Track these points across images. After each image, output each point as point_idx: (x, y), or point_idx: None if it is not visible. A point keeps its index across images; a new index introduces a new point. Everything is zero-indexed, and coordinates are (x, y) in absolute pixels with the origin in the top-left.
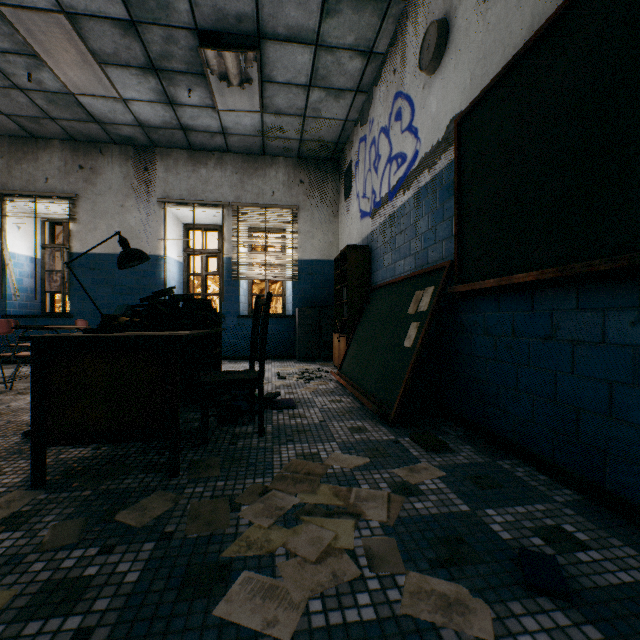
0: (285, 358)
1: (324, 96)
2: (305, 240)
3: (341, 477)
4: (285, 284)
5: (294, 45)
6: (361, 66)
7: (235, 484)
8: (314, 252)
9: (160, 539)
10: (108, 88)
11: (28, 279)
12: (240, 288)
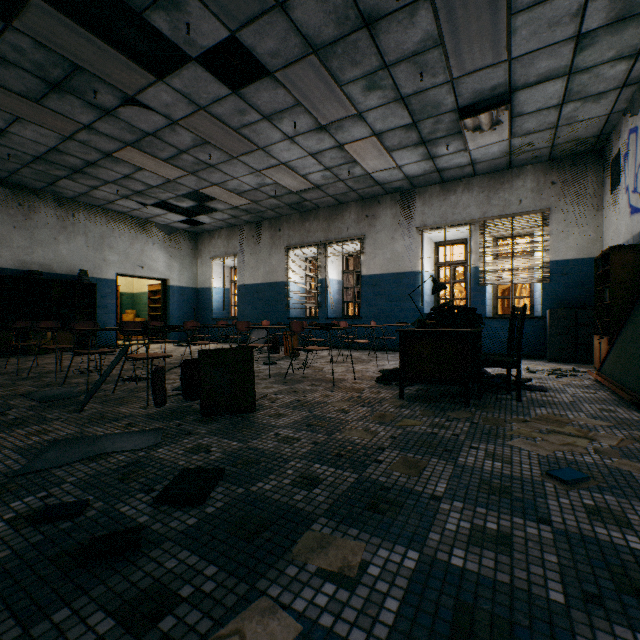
0: (533, 358)
1: (579, 105)
2: (557, 241)
3: (583, 426)
4: (533, 286)
5: (544, 83)
6: (626, 67)
7: (505, 416)
8: (568, 252)
9: (471, 423)
10: (390, 163)
11: (336, 294)
12: (485, 293)
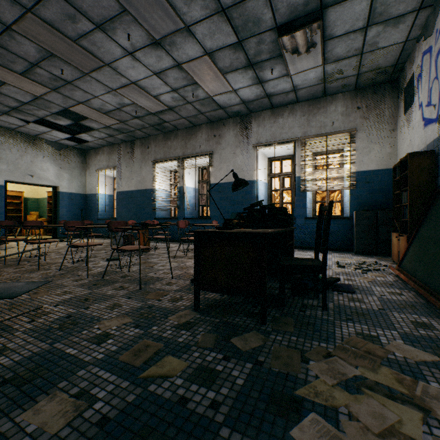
0: (343, 250)
1: (381, 29)
2: (361, 155)
3: (403, 366)
4: (343, 192)
5: (352, 0)
6: None
7: (304, 342)
8: (370, 164)
9: (255, 363)
10: (227, 87)
11: (192, 199)
12: (306, 198)
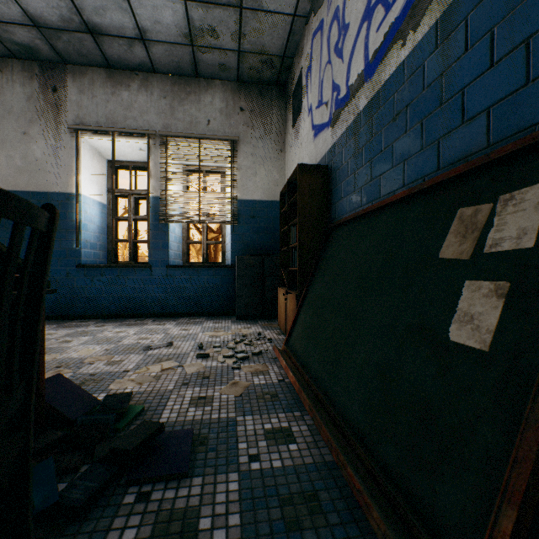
0: (223, 315)
1: None
2: (246, 177)
3: None
4: (225, 230)
5: None
6: None
7: None
8: (257, 191)
9: None
10: None
11: None
12: (169, 233)
